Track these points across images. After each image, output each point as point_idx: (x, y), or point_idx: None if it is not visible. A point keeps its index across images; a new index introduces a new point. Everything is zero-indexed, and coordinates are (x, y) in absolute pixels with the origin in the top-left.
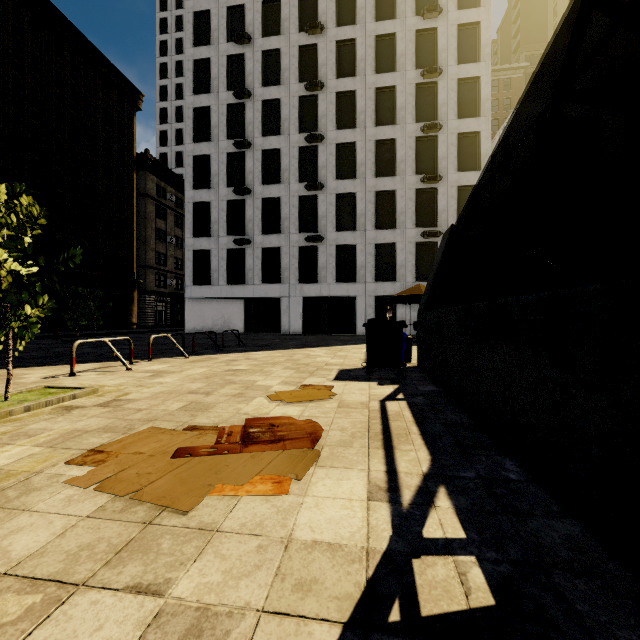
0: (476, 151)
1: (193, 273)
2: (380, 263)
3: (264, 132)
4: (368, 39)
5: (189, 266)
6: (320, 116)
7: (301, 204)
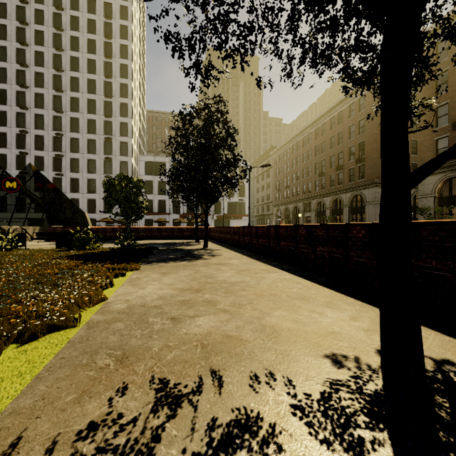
0: (127, 168)
1: None
2: (90, 206)
3: (36, 148)
4: (84, 119)
5: None
6: (63, 146)
7: (55, 180)
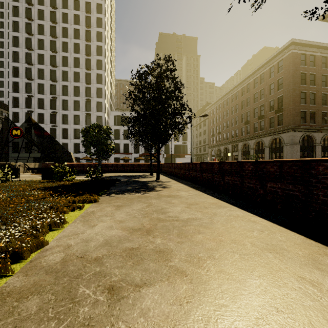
0: (102, 120)
1: (12, 149)
2: (76, 148)
3: (39, 107)
4: (72, 86)
5: (11, 147)
6: (57, 105)
7: (51, 130)
